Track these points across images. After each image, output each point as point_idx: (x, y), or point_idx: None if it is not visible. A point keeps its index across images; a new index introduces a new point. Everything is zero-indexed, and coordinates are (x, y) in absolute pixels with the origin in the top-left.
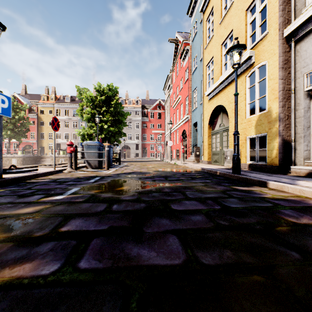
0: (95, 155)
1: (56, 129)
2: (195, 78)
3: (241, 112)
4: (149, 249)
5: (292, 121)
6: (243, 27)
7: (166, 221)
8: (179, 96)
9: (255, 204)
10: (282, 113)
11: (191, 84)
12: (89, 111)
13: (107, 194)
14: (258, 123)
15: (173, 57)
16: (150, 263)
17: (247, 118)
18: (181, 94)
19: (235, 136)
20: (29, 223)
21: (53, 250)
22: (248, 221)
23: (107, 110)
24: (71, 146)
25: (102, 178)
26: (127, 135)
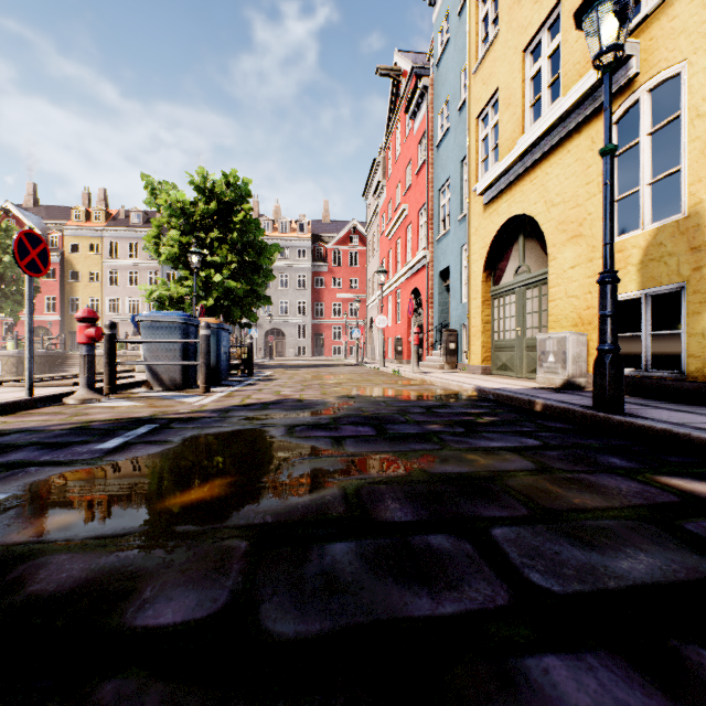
0: (174, 351)
1: (35, 271)
2: (445, 157)
3: (588, 227)
4: None
5: None
6: None
7: None
8: (403, 207)
9: None
10: None
11: (435, 172)
12: (176, 240)
13: (85, 553)
14: (652, 253)
15: (388, 114)
16: None
17: None
18: (407, 201)
19: (607, 288)
20: None
21: None
22: None
23: (223, 239)
24: (89, 322)
25: (161, 427)
26: (279, 305)
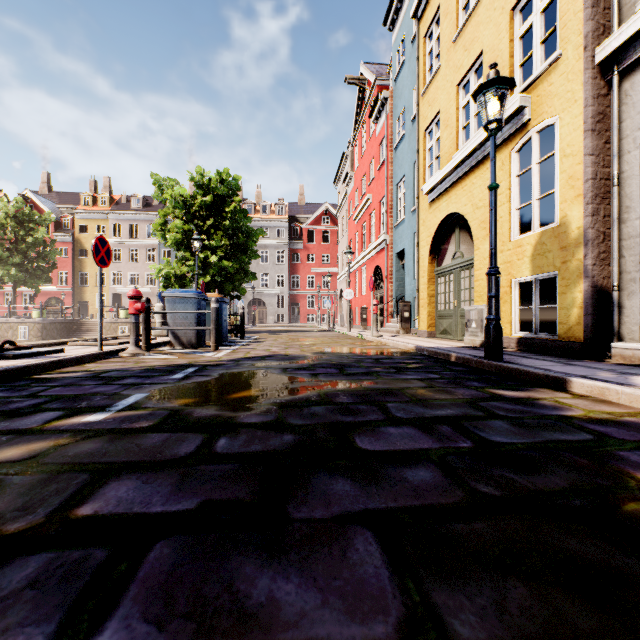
0: (190, 319)
1: (103, 264)
2: (401, 158)
3: (500, 227)
4: (301, 581)
5: (613, 246)
6: (506, 46)
7: (346, 484)
8: (368, 196)
9: (551, 434)
10: (593, 228)
11: (393, 170)
12: (180, 227)
13: (208, 408)
14: (539, 250)
15: (355, 116)
16: (305, 634)
17: (514, 239)
18: (371, 191)
19: (492, 278)
20: (2, 492)
21: (37, 583)
22: (549, 485)
23: (217, 225)
24: (137, 299)
25: (201, 369)
26: (260, 278)
